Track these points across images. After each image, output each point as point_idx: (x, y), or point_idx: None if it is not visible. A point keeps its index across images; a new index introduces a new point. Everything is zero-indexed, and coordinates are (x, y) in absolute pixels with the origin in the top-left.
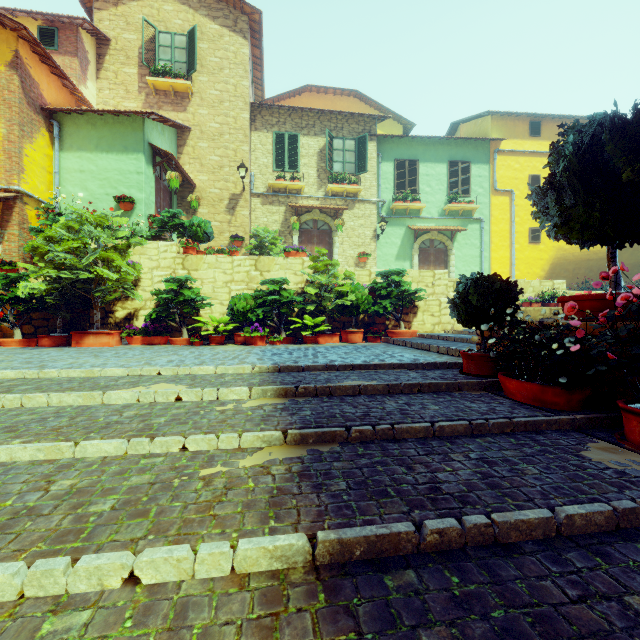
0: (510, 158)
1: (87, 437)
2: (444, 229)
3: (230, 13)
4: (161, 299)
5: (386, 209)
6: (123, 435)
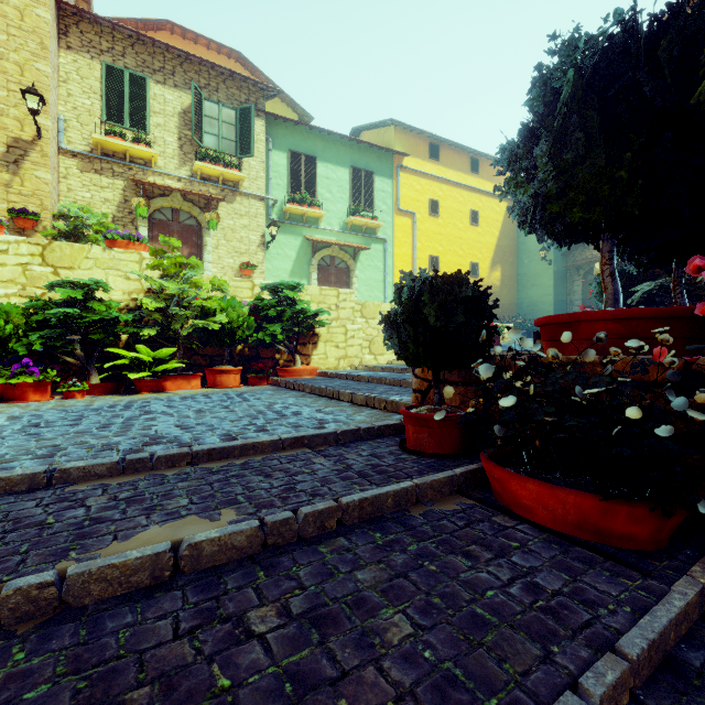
0: (412, 177)
1: None
2: (347, 245)
3: None
4: None
5: (278, 211)
6: None
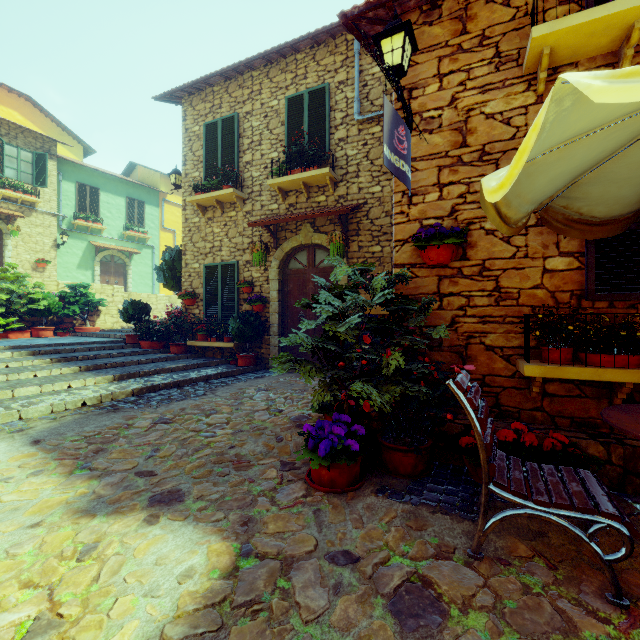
0: (174, 207)
1: None
2: (123, 250)
3: None
4: None
5: (67, 223)
6: None
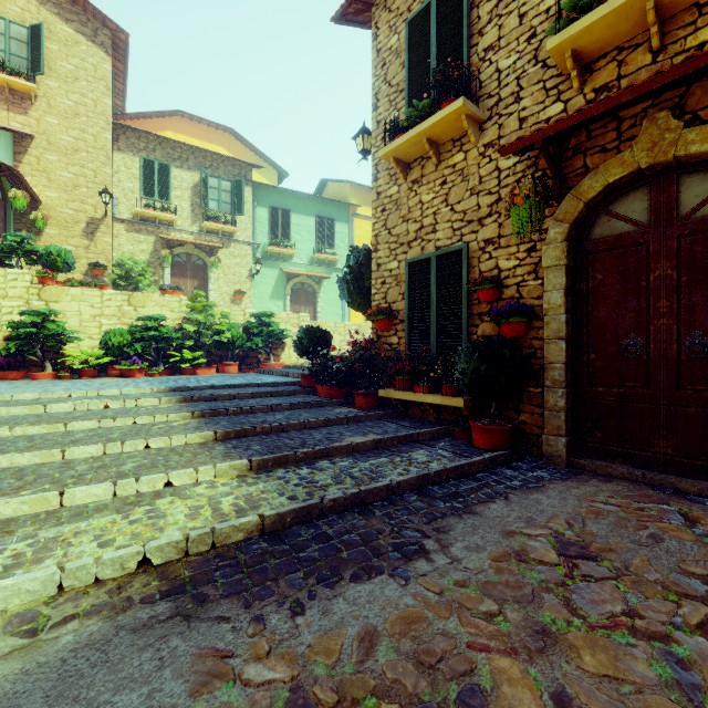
0: (364, 222)
1: (71, 421)
2: (312, 275)
3: (88, 21)
4: (23, 333)
5: (261, 251)
6: (94, 419)
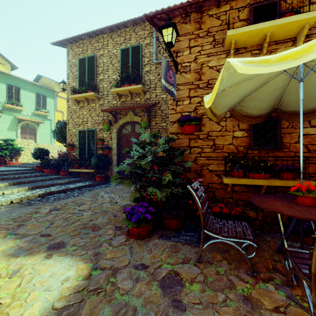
0: (62, 99)
1: None
2: (34, 121)
3: None
4: None
5: (1, 105)
6: None
